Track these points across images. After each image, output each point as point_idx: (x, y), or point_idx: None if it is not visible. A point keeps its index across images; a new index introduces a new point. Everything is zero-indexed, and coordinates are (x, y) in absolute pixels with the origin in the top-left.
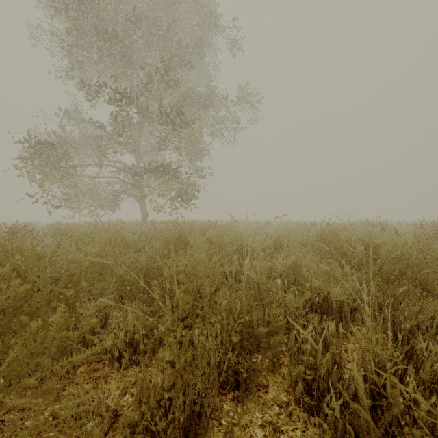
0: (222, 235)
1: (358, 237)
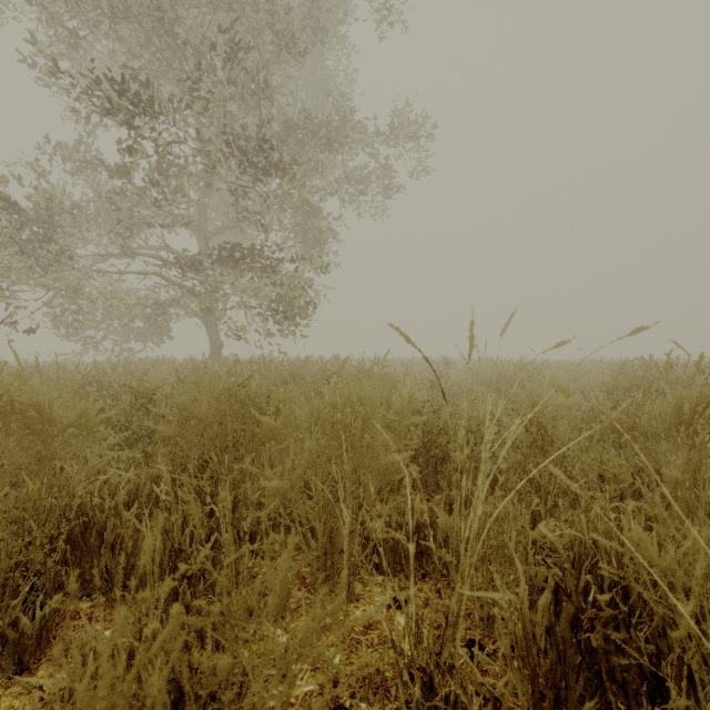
0: (362, 404)
1: (686, 396)
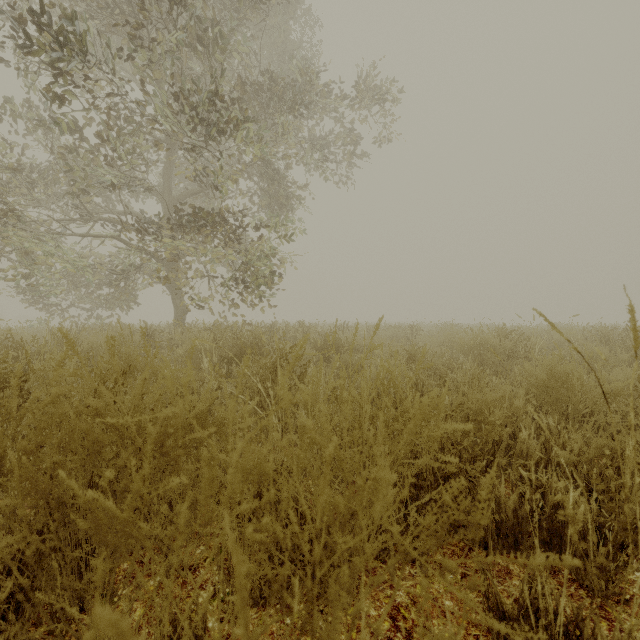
0: (343, 473)
1: None
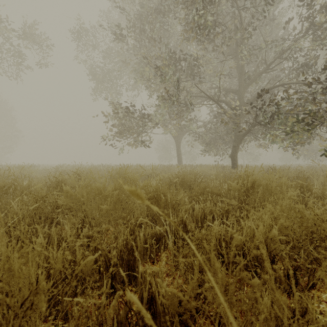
0: None
1: None
